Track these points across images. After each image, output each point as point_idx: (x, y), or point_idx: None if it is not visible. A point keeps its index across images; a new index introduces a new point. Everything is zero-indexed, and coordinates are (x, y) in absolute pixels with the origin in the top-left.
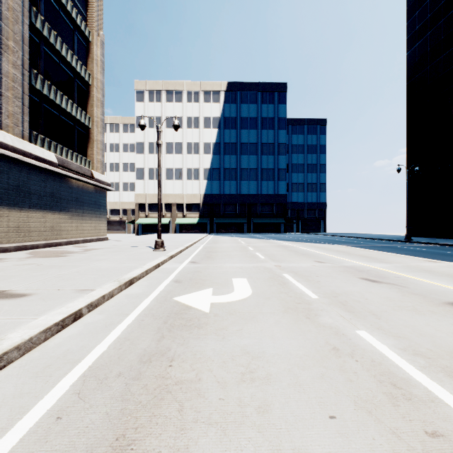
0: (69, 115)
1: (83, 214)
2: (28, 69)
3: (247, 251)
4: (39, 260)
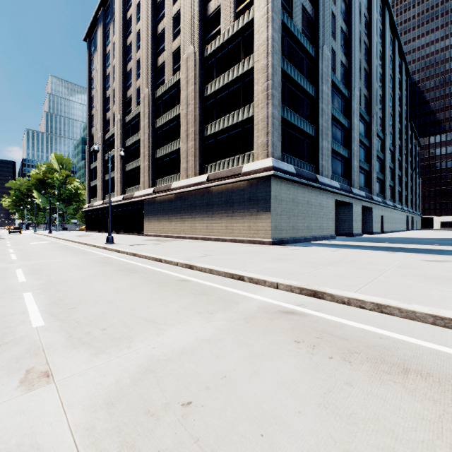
0: (235, 125)
1: (233, 214)
2: (199, 132)
3: (24, 252)
4: (140, 239)
